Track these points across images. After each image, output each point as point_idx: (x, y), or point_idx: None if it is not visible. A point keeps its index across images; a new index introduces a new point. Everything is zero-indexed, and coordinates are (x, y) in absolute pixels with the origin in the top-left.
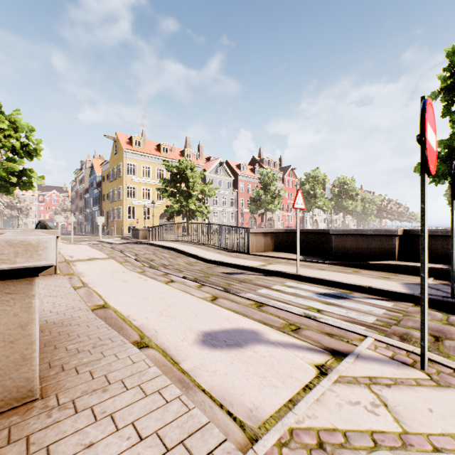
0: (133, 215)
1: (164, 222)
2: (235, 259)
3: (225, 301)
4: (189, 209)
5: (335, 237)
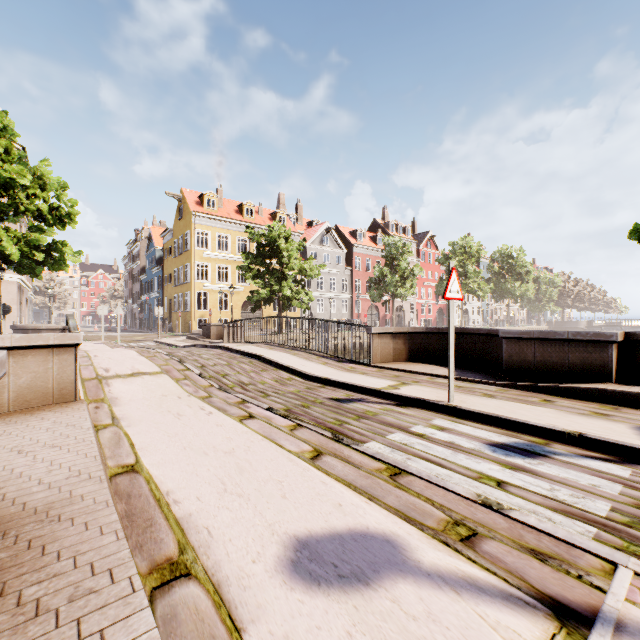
0: (205, 304)
1: (248, 313)
2: (350, 375)
3: (334, 462)
4: (282, 295)
5: (508, 343)
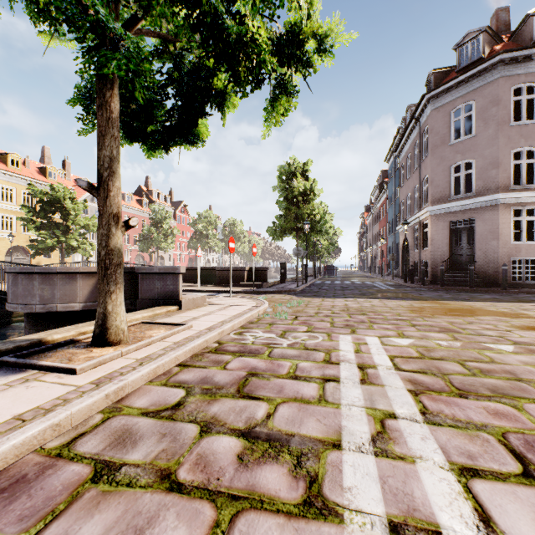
0: None
1: (14, 259)
2: None
3: None
4: (68, 245)
5: (219, 272)
